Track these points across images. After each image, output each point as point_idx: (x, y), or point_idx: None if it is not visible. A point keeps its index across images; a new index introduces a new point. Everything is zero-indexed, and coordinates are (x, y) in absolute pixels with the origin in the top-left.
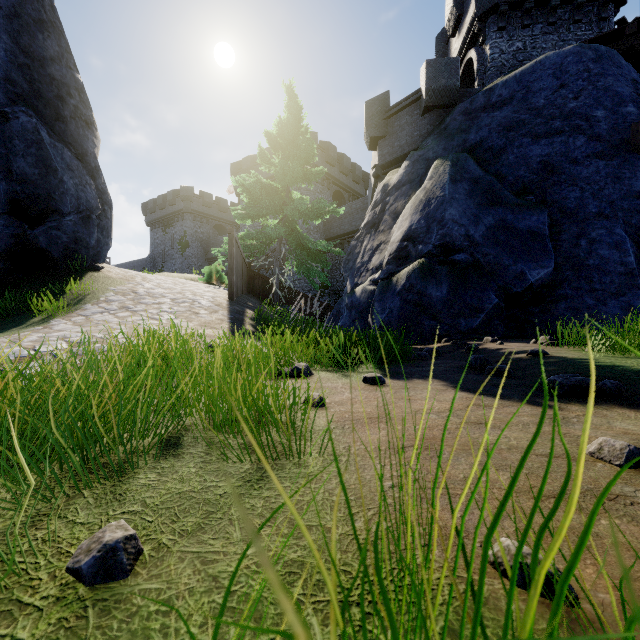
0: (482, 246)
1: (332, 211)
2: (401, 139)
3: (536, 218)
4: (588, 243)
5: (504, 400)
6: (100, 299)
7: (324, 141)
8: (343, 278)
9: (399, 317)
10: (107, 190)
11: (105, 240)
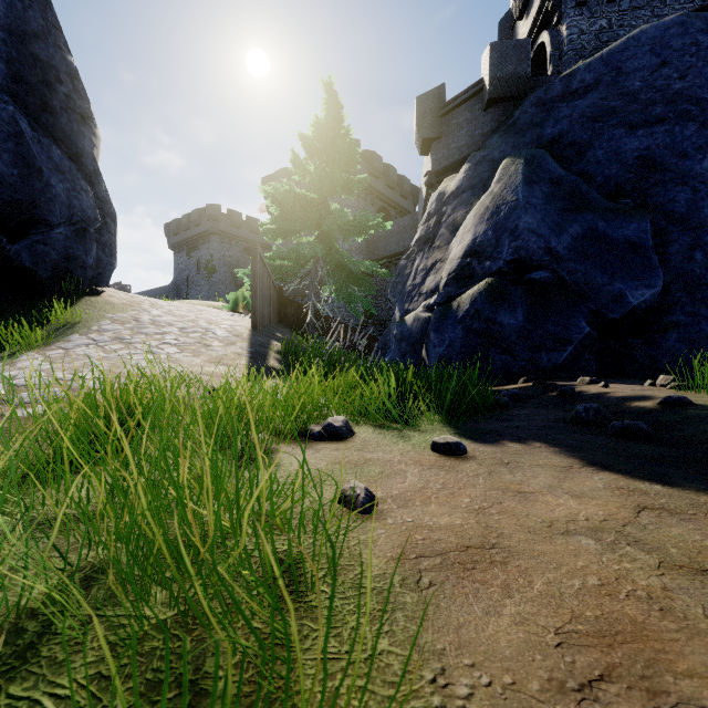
0: (567, 261)
1: (377, 225)
2: (459, 140)
3: (636, 226)
4: (705, 256)
5: (690, 495)
6: (92, 328)
7: (367, 150)
8: (389, 306)
9: (462, 350)
10: (110, 199)
11: (108, 259)
